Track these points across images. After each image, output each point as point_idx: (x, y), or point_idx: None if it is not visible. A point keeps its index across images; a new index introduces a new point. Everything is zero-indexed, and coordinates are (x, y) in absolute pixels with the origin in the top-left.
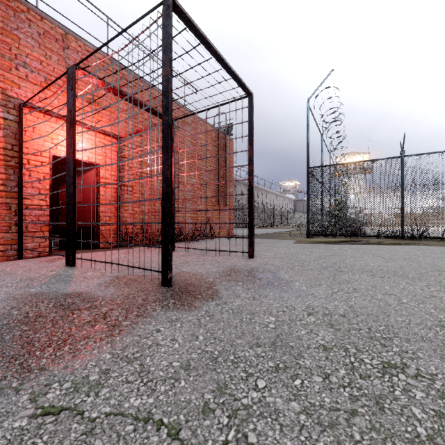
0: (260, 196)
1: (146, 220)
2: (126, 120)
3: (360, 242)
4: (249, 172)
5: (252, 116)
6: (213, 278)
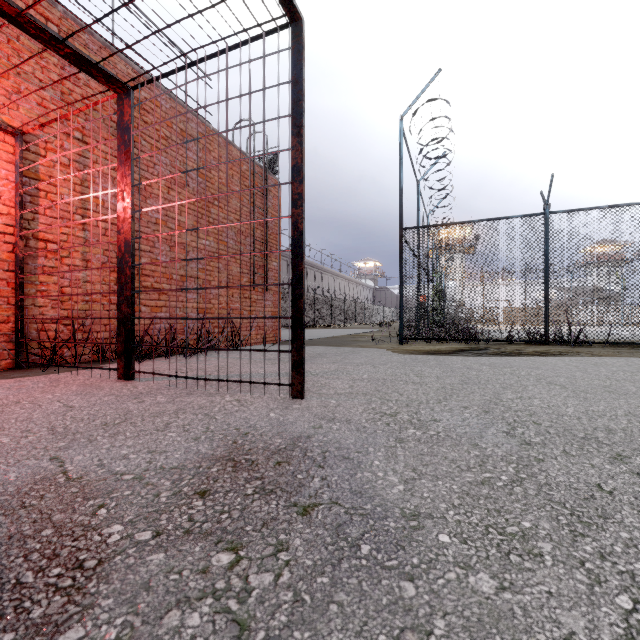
0: (325, 281)
1: (96, 314)
2: (42, 101)
3: (488, 351)
4: (293, 200)
5: (301, 69)
6: (132, 519)
